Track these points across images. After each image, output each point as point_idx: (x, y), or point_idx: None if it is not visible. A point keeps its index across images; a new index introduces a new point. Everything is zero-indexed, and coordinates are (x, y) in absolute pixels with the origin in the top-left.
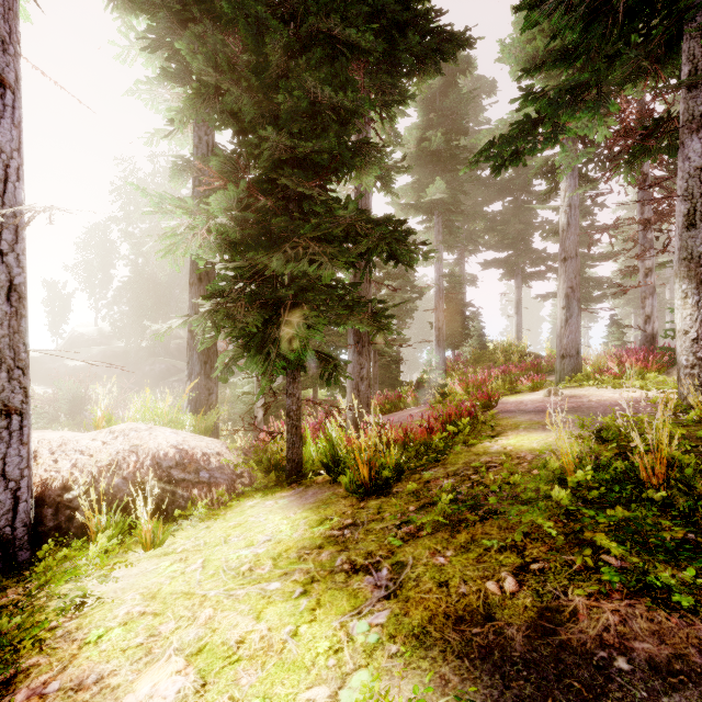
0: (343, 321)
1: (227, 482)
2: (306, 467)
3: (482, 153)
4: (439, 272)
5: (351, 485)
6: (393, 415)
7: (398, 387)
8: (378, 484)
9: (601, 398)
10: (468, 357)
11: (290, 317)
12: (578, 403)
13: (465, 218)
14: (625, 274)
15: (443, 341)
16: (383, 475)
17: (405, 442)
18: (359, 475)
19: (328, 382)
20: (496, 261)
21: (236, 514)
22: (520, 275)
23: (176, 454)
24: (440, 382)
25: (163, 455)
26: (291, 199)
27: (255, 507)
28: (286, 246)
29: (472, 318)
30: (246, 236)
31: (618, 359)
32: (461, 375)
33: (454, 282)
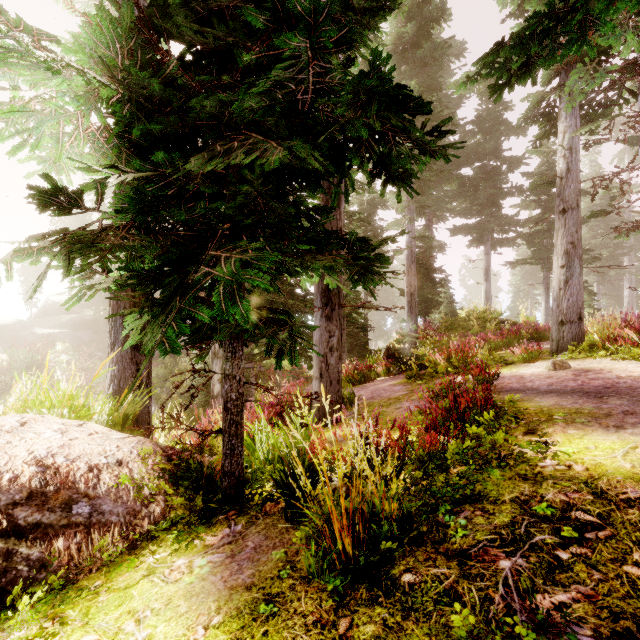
0: (306, 262)
1: (123, 516)
2: (252, 484)
3: (487, 57)
4: (411, 234)
5: (319, 571)
6: (363, 387)
7: (367, 356)
8: (372, 564)
9: (632, 374)
10: (438, 324)
11: (217, 253)
12: (606, 380)
13: (433, 184)
14: (621, 232)
15: (415, 307)
16: (381, 549)
17: (403, 454)
18: (333, 536)
19: (278, 361)
20: (465, 227)
21: (112, 600)
22: (489, 242)
23: (33, 477)
24: (413, 350)
25: (9, 481)
26: (229, 86)
27: (152, 577)
28: (217, 145)
29: (442, 284)
30: (160, 138)
31: (630, 325)
32: (435, 343)
33: (424, 247)
